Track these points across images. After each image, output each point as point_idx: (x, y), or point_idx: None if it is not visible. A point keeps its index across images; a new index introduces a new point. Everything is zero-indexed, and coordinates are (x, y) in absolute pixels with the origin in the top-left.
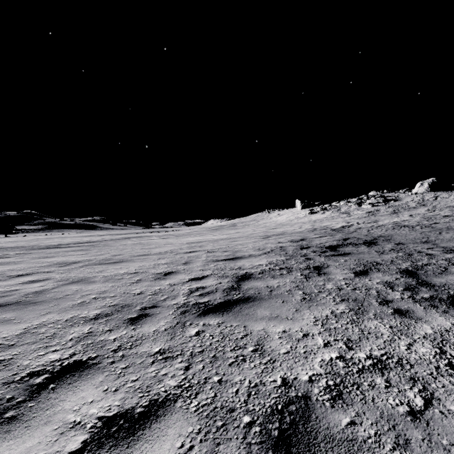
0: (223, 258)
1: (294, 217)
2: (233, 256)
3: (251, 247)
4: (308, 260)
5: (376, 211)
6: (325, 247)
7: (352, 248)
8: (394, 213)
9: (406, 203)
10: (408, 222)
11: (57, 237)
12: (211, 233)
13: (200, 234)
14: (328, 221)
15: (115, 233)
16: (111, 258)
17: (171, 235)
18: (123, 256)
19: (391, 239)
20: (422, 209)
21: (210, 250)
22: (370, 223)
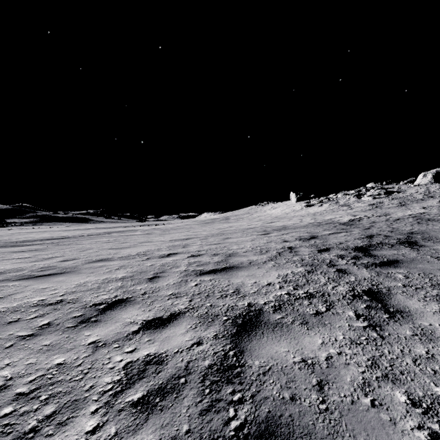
0: (211, 268)
1: (290, 210)
2: (226, 264)
3: (250, 249)
4: (344, 275)
5: (379, 203)
6: (351, 248)
7: (392, 251)
8: (402, 206)
9: (411, 195)
10: (428, 215)
11: (40, 231)
12: (201, 227)
13: (189, 228)
14: (329, 214)
15: (104, 227)
16: (55, 265)
17: (158, 229)
18: (75, 261)
19: (432, 237)
20: (433, 201)
21: (195, 253)
22: (381, 216)
